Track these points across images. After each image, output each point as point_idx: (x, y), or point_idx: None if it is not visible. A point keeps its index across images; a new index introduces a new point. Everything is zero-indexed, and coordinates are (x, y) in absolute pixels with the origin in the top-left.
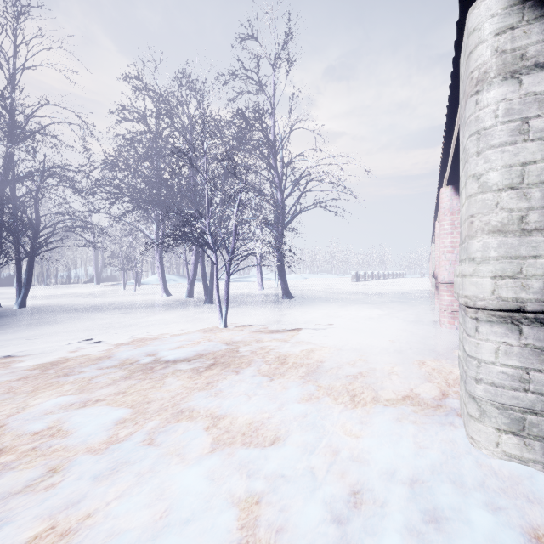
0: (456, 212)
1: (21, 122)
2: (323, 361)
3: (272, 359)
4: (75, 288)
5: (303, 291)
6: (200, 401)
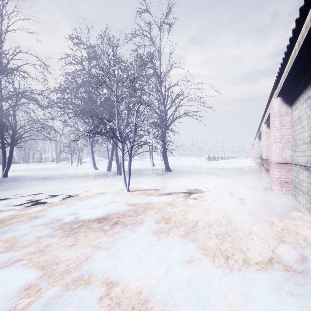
0: (284, 115)
1: (5, 64)
2: (197, 221)
3: (159, 219)
4: (43, 165)
5: (178, 167)
6: (99, 263)
